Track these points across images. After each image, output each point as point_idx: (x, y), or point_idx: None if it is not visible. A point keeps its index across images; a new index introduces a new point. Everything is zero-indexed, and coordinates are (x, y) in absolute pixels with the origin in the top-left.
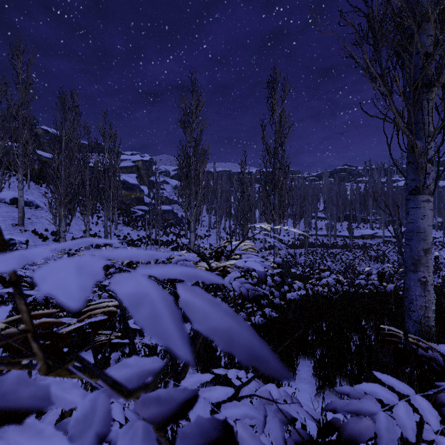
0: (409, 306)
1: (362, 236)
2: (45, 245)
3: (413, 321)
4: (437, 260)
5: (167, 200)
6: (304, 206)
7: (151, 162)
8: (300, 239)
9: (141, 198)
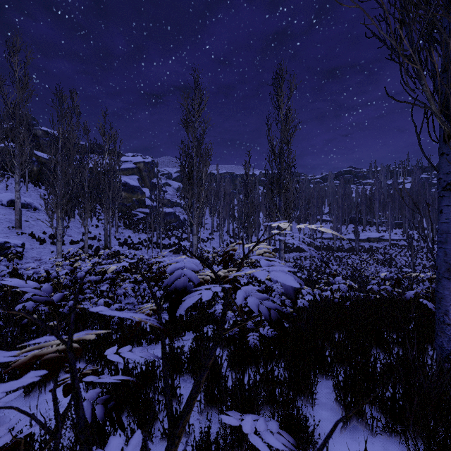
0: (444, 319)
1: (368, 239)
2: (42, 248)
3: (448, 336)
4: None
5: (169, 203)
6: (308, 208)
7: (153, 164)
8: (304, 242)
9: (142, 200)
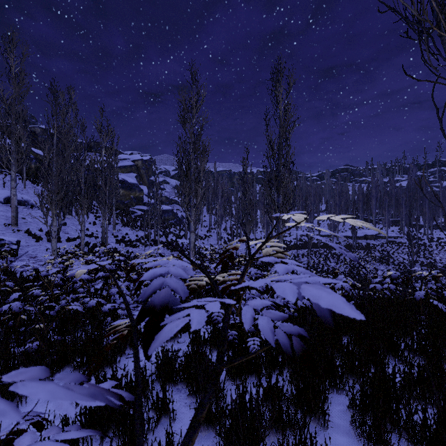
0: None
1: (365, 237)
2: (38, 245)
3: None
4: (443, 261)
5: (167, 200)
6: (306, 206)
7: (151, 161)
8: (302, 240)
9: (140, 198)
